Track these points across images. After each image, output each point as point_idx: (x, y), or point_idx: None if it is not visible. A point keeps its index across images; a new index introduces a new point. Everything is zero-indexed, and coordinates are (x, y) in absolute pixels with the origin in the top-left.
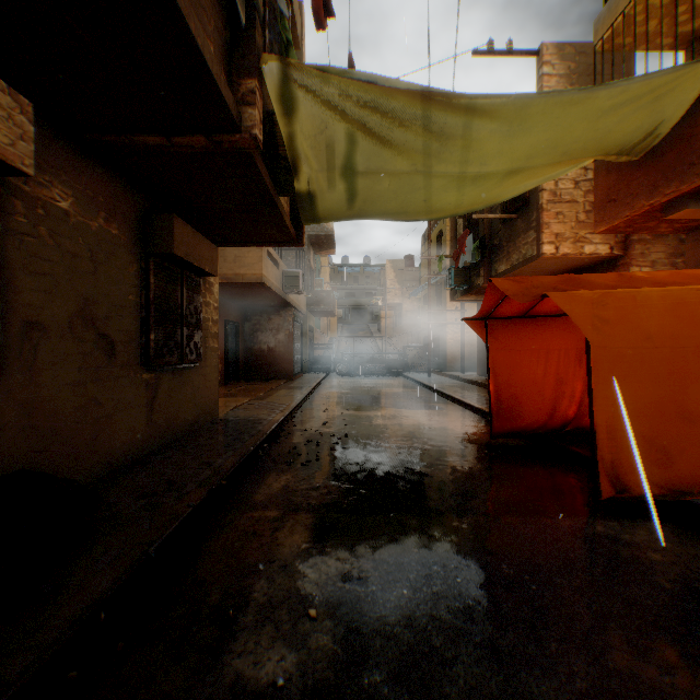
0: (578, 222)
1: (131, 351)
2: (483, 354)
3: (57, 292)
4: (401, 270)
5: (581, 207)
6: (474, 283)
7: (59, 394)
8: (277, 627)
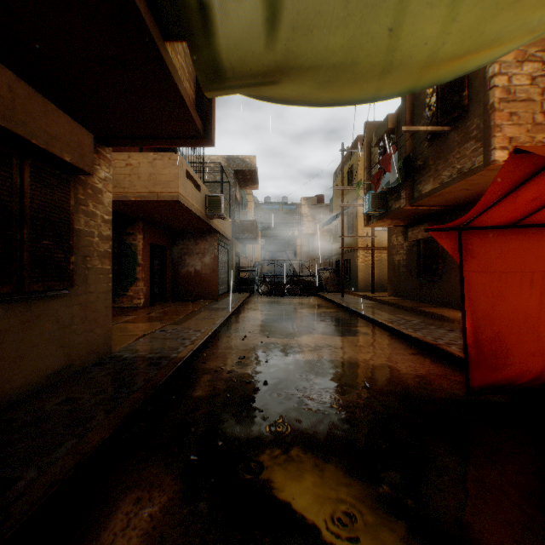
0: (534, 124)
1: None
2: (395, 276)
3: None
4: (314, 206)
5: (537, 107)
6: (391, 207)
7: None
8: None
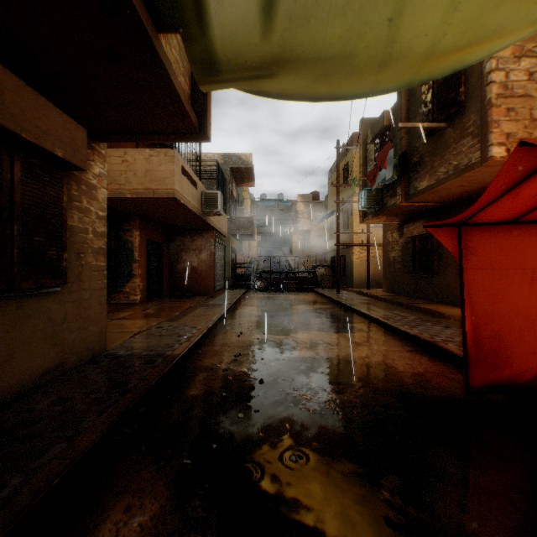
0: (531, 120)
1: None
2: (390, 273)
3: None
4: (310, 203)
5: (535, 102)
6: (387, 204)
7: None
8: None
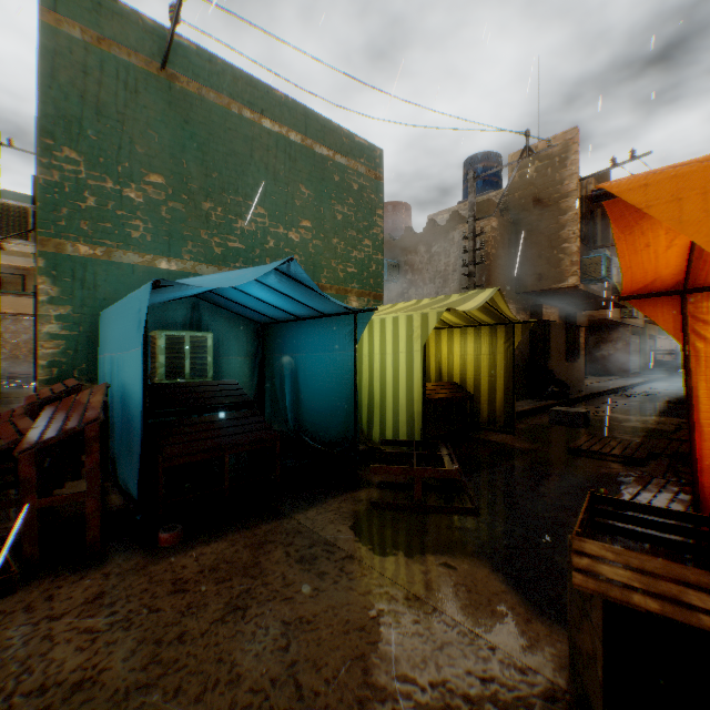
0: None
1: (562, 356)
2: None
3: (553, 342)
4: None
5: None
6: None
7: (553, 366)
8: (615, 404)
